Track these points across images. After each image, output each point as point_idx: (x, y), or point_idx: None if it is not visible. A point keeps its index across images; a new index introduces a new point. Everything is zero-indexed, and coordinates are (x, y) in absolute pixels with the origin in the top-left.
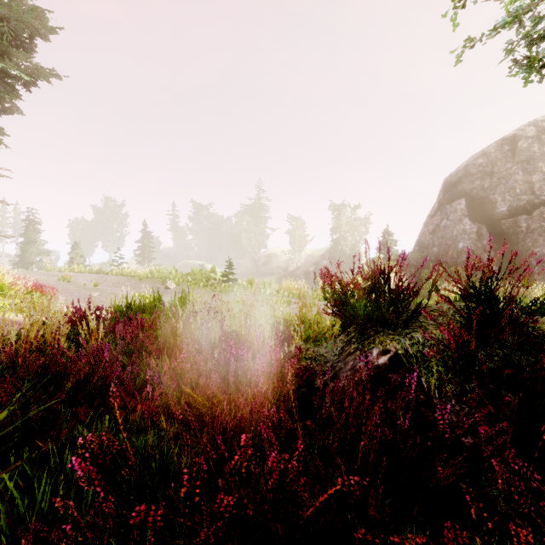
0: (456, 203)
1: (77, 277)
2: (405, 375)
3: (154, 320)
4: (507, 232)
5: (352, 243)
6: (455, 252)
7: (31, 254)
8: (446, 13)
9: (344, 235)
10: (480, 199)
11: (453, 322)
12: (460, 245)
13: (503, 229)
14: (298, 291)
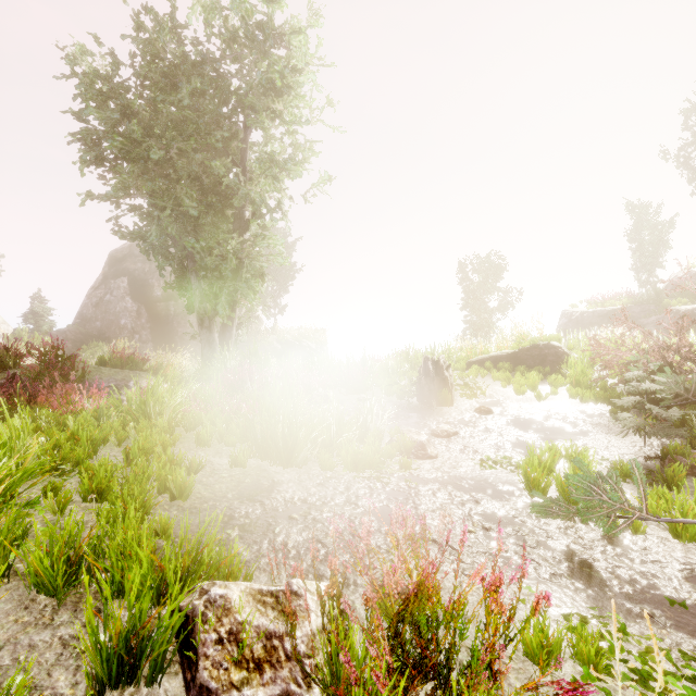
0: (119, 281)
1: None
2: (7, 372)
3: None
4: (162, 314)
5: None
6: (118, 328)
7: None
8: (76, 162)
9: None
10: (142, 281)
11: (43, 367)
12: (123, 322)
13: (159, 311)
14: None
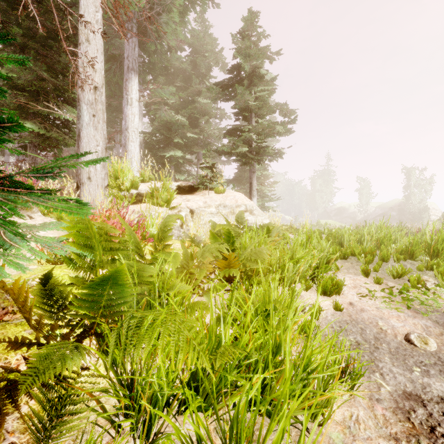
0: None
1: None
2: None
3: None
4: None
5: (421, 197)
6: None
7: None
8: None
9: (413, 192)
10: None
11: None
12: None
13: None
14: None
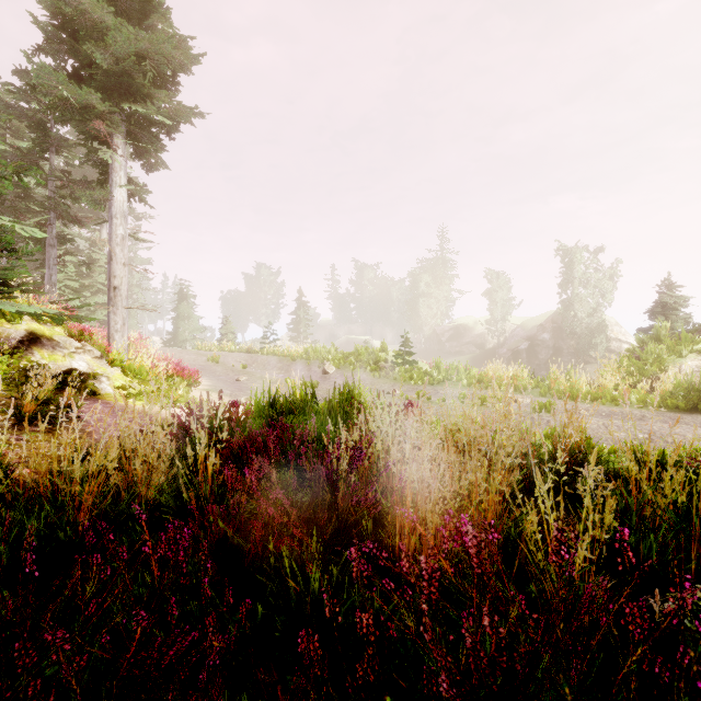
0: None
1: (226, 357)
2: None
3: (305, 425)
4: None
5: (593, 305)
6: None
7: (185, 331)
8: None
9: (578, 294)
10: None
11: None
12: None
13: None
14: (513, 381)
